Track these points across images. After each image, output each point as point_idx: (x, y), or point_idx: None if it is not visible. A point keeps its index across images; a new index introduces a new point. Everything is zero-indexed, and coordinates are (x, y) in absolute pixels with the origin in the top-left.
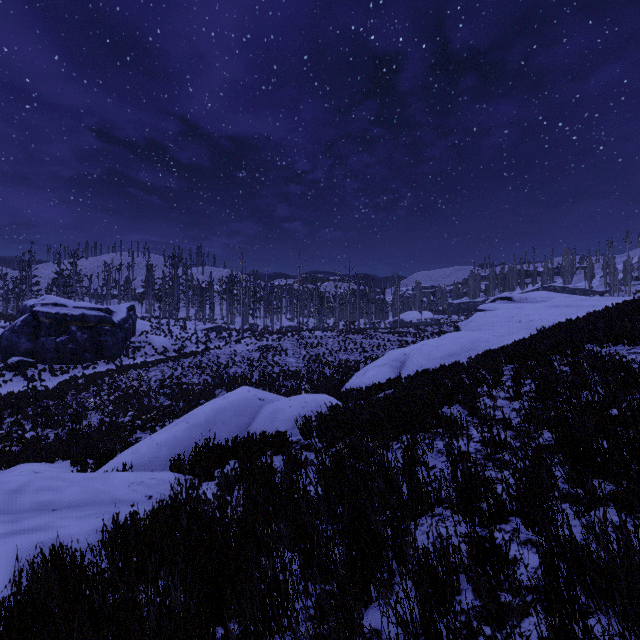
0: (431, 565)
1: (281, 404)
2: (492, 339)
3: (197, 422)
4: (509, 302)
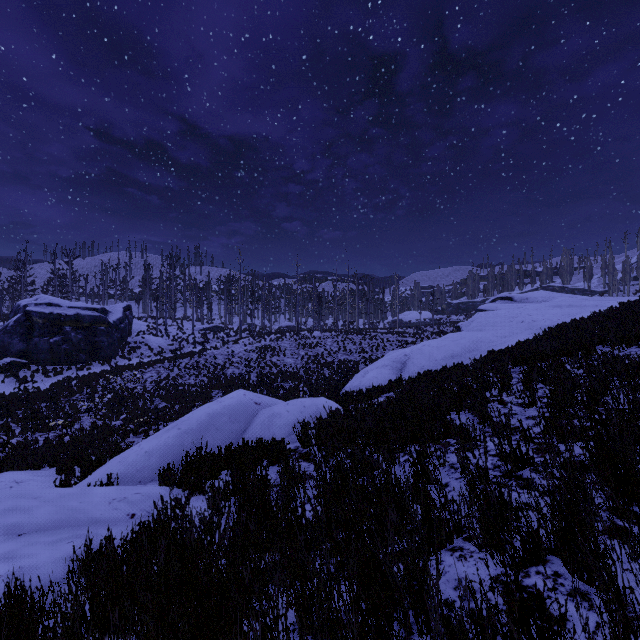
0: (466, 638)
1: (278, 409)
2: (495, 340)
3: (189, 428)
4: (510, 302)
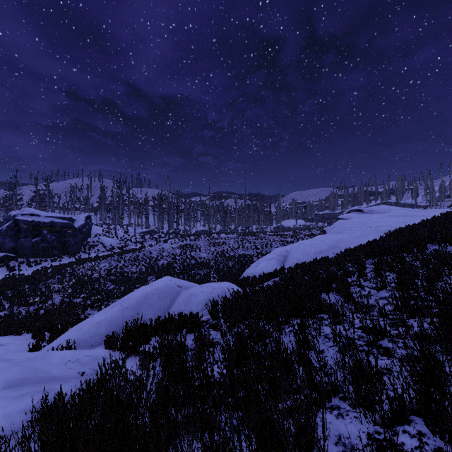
0: None
1: (195, 290)
2: (351, 240)
3: (129, 305)
4: (360, 213)
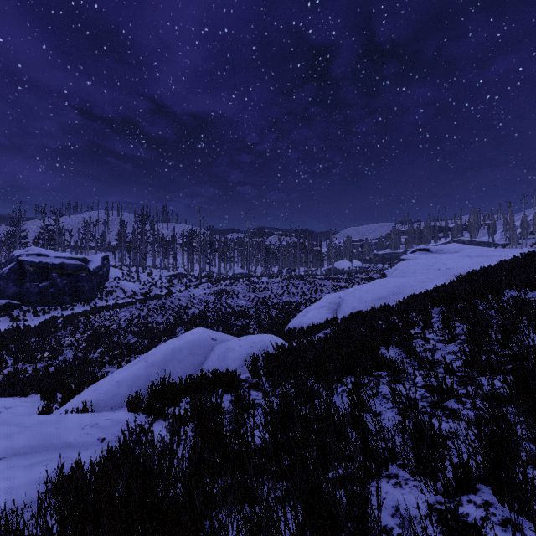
0: None
1: (232, 344)
2: (416, 284)
3: (155, 361)
4: (427, 253)
